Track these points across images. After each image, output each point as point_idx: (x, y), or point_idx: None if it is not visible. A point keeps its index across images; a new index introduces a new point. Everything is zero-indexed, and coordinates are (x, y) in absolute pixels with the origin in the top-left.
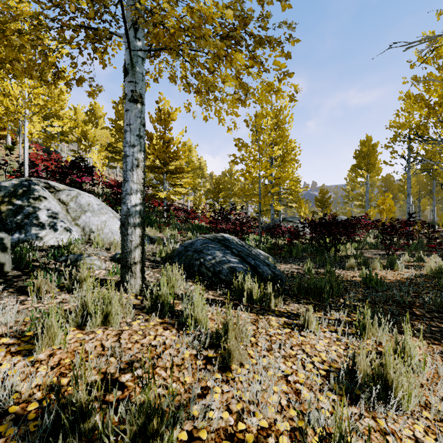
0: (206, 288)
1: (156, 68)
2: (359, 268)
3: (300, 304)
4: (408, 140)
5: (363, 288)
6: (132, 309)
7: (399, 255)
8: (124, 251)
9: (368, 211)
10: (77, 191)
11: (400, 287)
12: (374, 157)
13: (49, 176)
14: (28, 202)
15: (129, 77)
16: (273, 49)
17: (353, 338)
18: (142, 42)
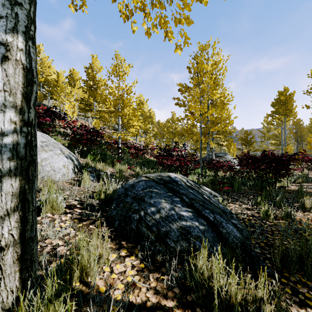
0: (146, 266)
1: None
2: None
3: (306, 307)
4: None
5: None
6: None
7: None
8: None
9: (286, 148)
10: None
11: None
12: (291, 104)
13: None
14: None
15: None
16: None
17: None
18: None
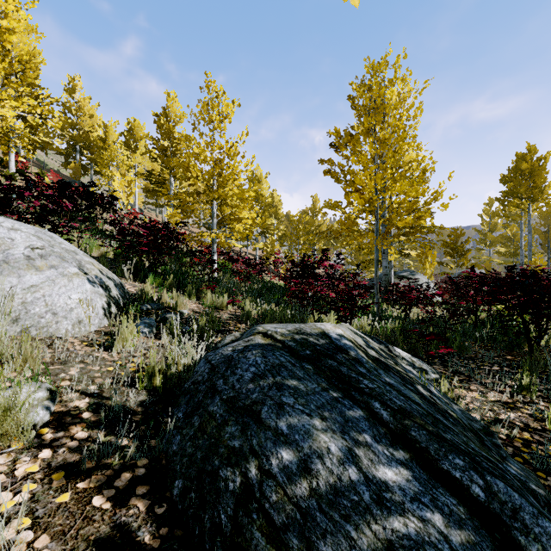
0: None
1: None
2: None
3: None
4: None
5: None
6: None
7: None
8: None
9: (533, 261)
10: None
11: None
12: (542, 177)
13: None
14: None
15: None
16: None
17: None
18: None
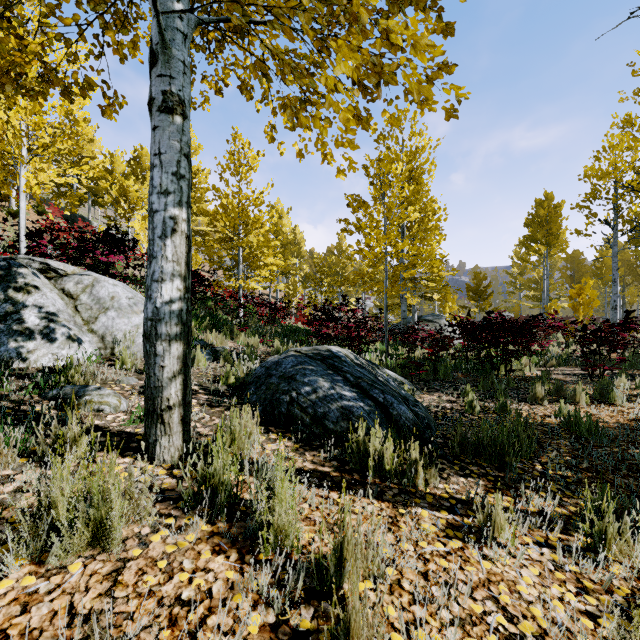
0: (301, 447)
1: (217, 71)
2: (550, 401)
3: (468, 477)
4: (614, 197)
5: (567, 439)
6: (157, 502)
7: (608, 376)
8: (151, 386)
9: (548, 306)
10: (94, 276)
11: (630, 438)
12: (556, 224)
13: (57, 254)
14: (5, 295)
15: (159, 67)
16: (424, 12)
17: (584, 559)
18: (183, 5)
